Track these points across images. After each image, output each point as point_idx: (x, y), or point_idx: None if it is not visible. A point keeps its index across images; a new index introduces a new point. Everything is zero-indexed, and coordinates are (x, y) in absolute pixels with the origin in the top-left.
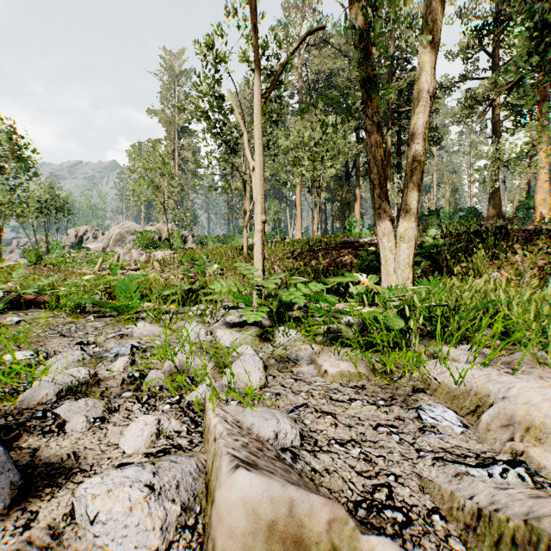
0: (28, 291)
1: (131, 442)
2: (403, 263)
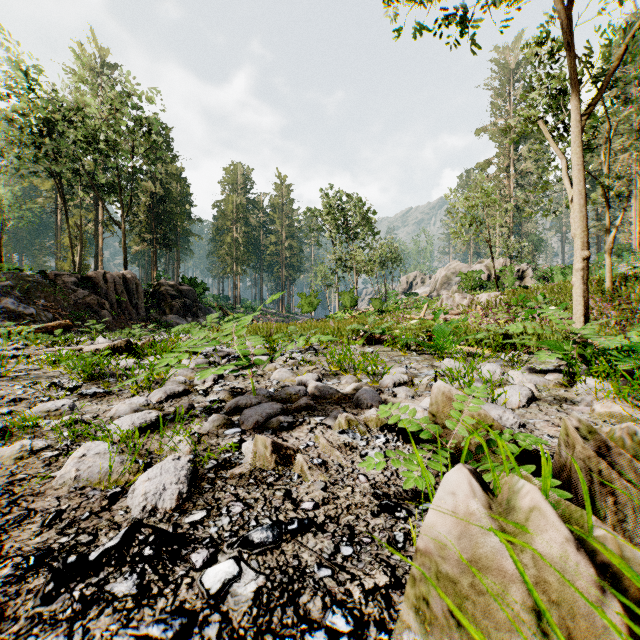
0: (376, 332)
1: (423, 405)
2: None
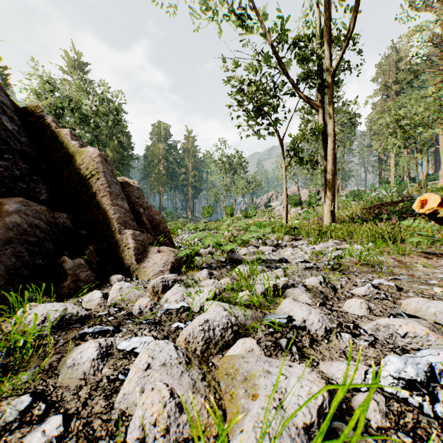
0: None
1: None
2: (326, 217)
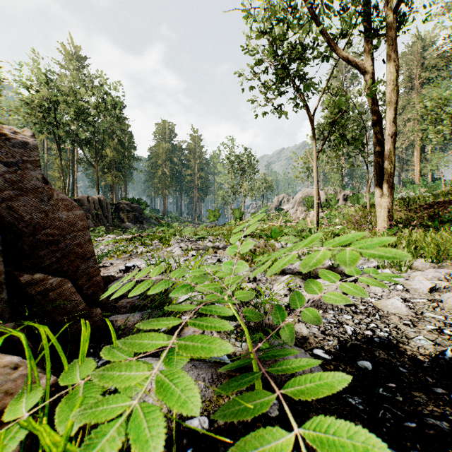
0: None
1: None
2: (381, 219)
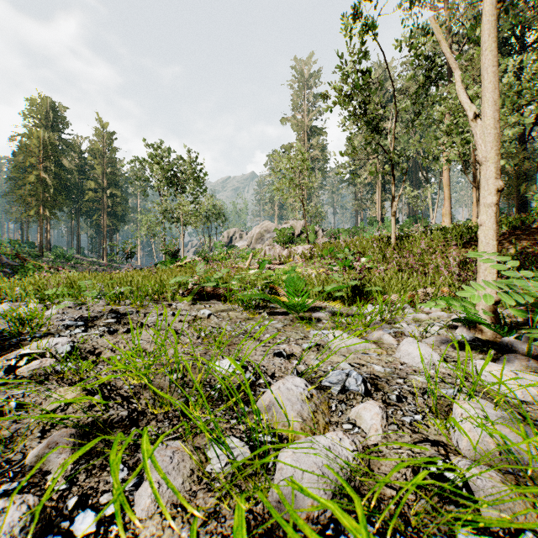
0: (210, 284)
1: None
2: None
